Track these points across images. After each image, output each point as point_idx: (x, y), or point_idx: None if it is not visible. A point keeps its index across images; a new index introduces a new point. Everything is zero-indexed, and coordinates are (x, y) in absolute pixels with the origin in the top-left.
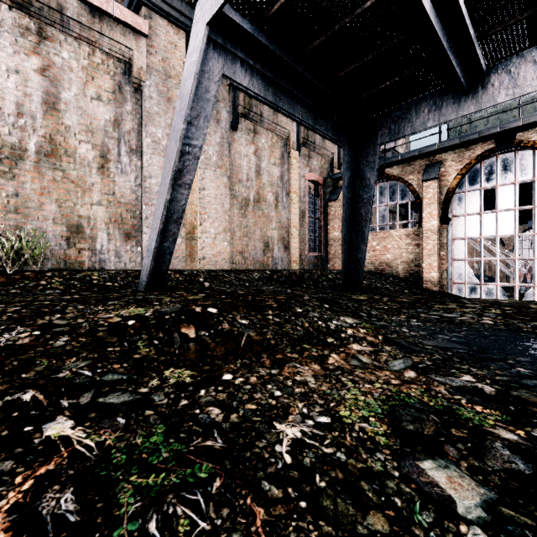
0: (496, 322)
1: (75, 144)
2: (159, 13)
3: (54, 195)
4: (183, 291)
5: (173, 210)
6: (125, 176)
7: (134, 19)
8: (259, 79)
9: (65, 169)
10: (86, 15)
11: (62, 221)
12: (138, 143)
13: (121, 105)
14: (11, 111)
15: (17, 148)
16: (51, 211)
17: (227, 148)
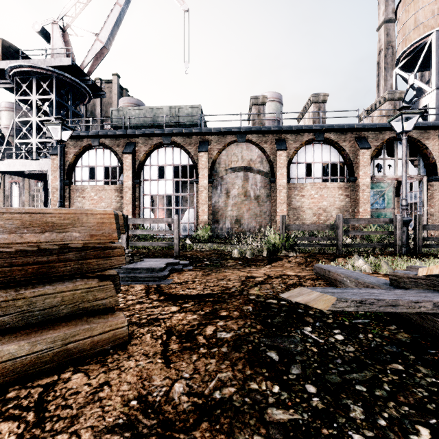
0: None
1: None
2: None
3: None
4: None
5: None
6: None
7: None
8: None
9: None
10: None
11: None
12: None
13: None
14: None
15: None
16: None
17: None
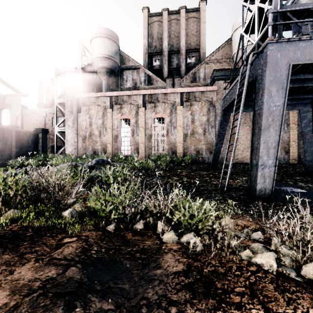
0: (306, 186)
1: (198, 129)
2: (220, 80)
3: (193, 144)
4: (218, 170)
5: (218, 150)
6: (210, 135)
7: (212, 88)
8: (245, 107)
9: (195, 136)
10: (200, 94)
11: (195, 150)
12: (214, 124)
13: (209, 114)
14: (185, 126)
15: (186, 134)
16: (192, 148)
17: (249, 115)
